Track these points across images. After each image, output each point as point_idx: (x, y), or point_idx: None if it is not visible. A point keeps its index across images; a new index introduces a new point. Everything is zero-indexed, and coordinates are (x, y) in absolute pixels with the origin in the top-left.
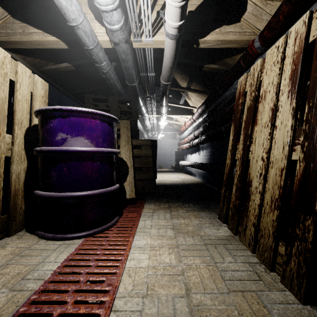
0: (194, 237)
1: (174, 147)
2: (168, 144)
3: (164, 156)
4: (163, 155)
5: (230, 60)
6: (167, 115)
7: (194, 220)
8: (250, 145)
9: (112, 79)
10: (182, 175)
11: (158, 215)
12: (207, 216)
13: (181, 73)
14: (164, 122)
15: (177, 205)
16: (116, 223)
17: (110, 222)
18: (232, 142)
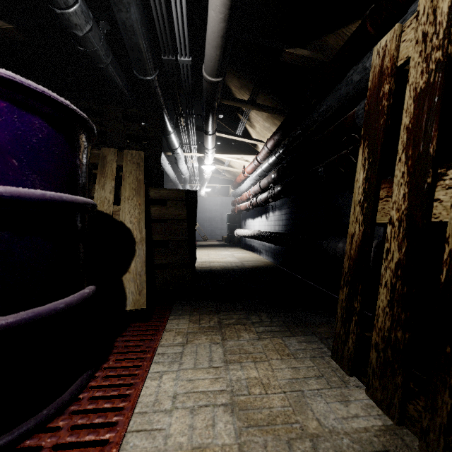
0: (295, 450)
1: (226, 208)
2: (216, 204)
3: (211, 222)
4: (209, 220)
5: (334, 39)
6: (216, 154)
7: (279, 366)
8: (435, 184)
9: (101, 60)
10: (238, 251)
11: (194, 352)
12: (306, 351)
13: (239, 74)
14: (211, 166)
15: (236, 318)
16: (76, 396)
17: (55, 399)
18: (365, 184)
